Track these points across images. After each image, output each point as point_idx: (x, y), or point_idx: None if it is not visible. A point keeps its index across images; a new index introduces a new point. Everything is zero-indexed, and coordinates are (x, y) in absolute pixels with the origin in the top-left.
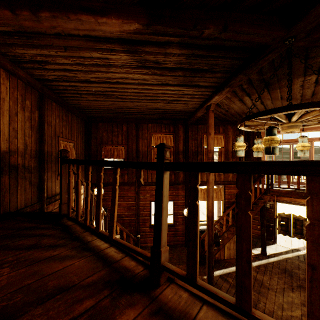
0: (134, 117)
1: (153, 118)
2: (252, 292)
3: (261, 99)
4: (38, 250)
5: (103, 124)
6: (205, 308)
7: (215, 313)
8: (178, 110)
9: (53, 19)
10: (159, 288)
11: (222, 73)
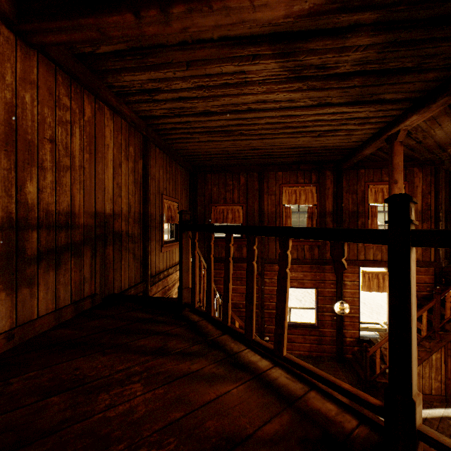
0: (257, 162)
1: (285, 162)
2: None
3: None
4: (169, 359)
5: (212, 176)
6: None
7: None
8: (331, 147)
9: (187, 15)
10: None
11: (439, 71)
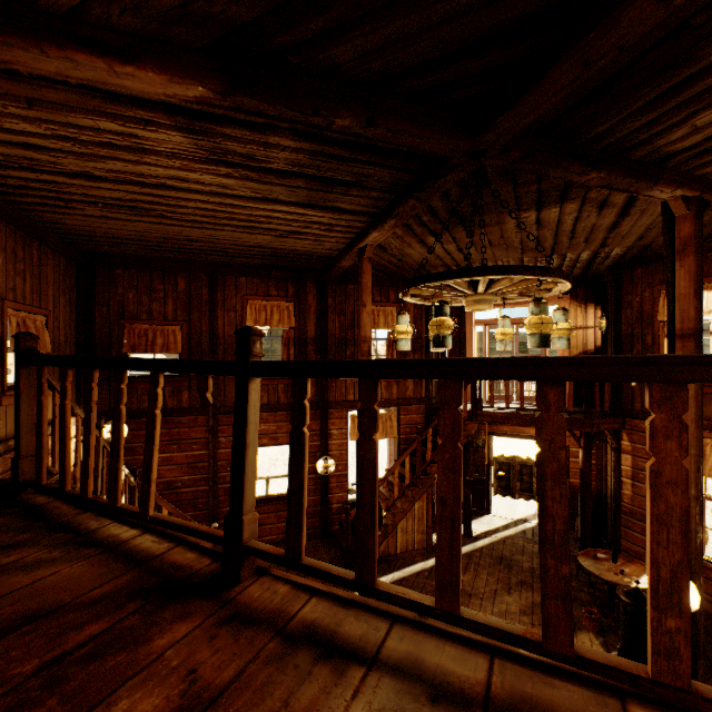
0: (204, 260)
1: (249, 264)
2: None
3: (457, 243)
4: None
5: (126, 272)
6: (314, 600)
7: (329, 605)
8: (304, 252)
9: (3, 47)
10: (238, 586)
11: (381, 192)
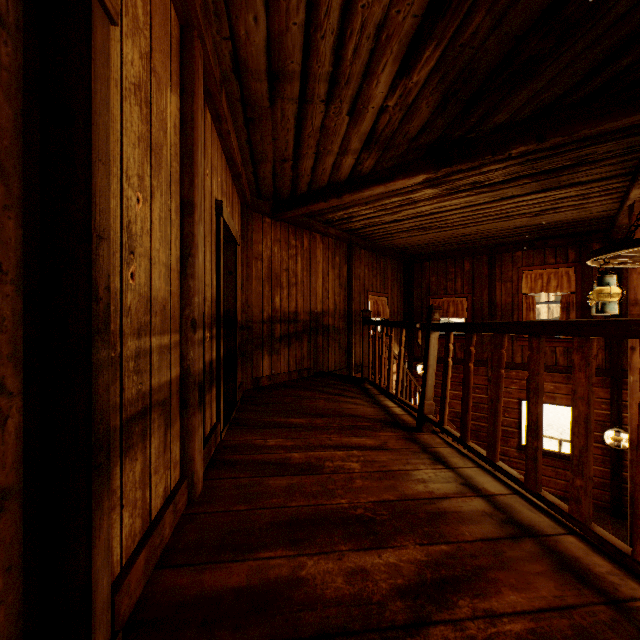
0: (482, 245)
1: (522, 240)
2: None
3: None
4: (341, 397)
5: (430, 264)
6: (448, 448)
7: (453, 451)
8: (572, 220)
9: (352, 196)
10: (420, 433)
11: (618, 157)
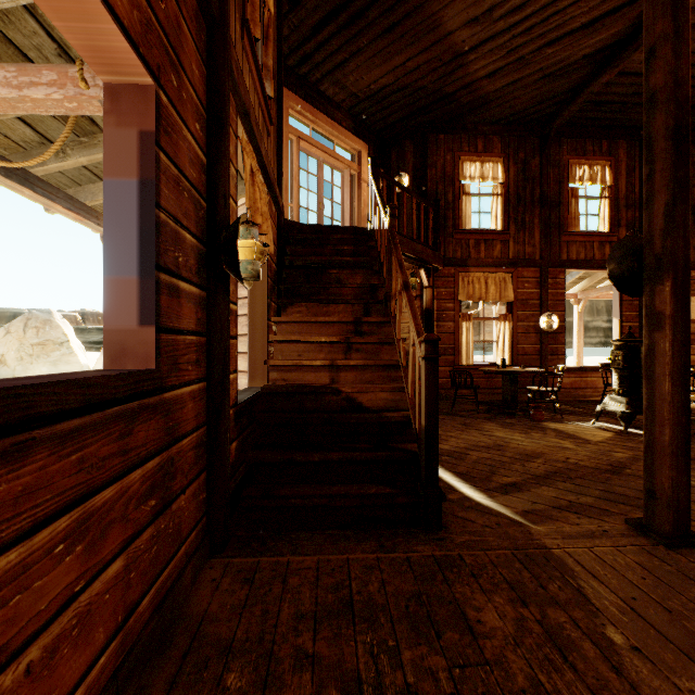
0: None
1: None
2: (537, 462)
3: None
4: None
5: None
6: None
7: None
8: None
9: None
10: None
11: None
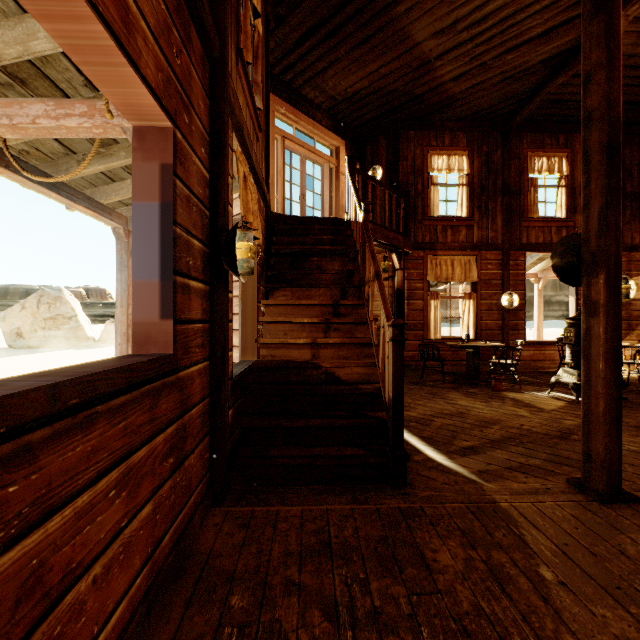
0: None
1: None
2: (494, 428)
3: None
4: None
5: None
6: None
7: None
8: None
9: None
10: None
11: None
